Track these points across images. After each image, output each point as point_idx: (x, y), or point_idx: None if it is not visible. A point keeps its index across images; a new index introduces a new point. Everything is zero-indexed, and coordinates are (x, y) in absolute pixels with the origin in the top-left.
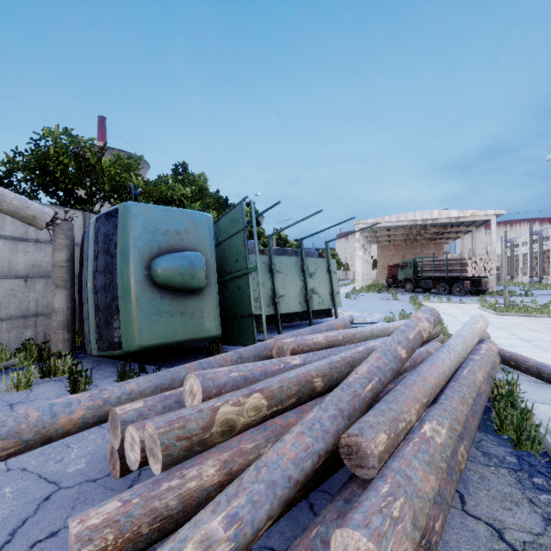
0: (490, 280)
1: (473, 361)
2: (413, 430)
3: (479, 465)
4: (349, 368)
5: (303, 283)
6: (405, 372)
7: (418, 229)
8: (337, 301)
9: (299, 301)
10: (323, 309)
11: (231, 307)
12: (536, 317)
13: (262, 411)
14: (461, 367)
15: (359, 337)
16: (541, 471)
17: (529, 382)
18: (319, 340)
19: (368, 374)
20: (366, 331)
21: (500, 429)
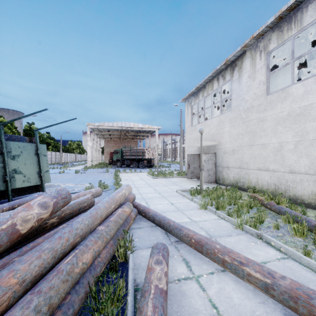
0: (155, 160)
1: (93, 234)
2: None
3: None
4: None
5: (2, 165)
6: None
7: (125, 132)
8: (46, 178)
9: None
10: (31, 186)
11: None
12: (168, 178)
13: None
14: (75, 248)
15: None
16: None
17: (148, 228)
18: None
19: None
20: None
21: (97, 310)
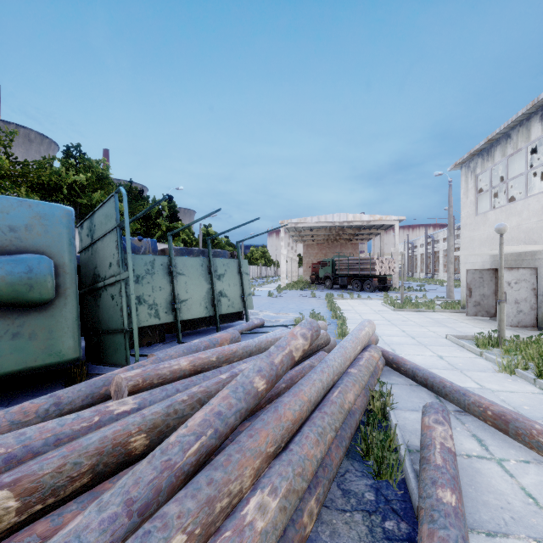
0: (394, 277)
1: (348, 376)
2: (236, 510)
3: (334, 512)
4: (199, 408)
5: (210, 286)
6: (278, 397)
7: (337, 230)
8: (249, 303)
9: (204, 306)
10: (234, 312)
11: (105, 320)
12: (424, 312)
13: (3, 521)
14: (335, 385)
15: (240, 353)
16: (395, 508)
17: (405, 386)
18: (181, 366)
19: (198, 428)
20: (251, 345)
21: (366, 454)
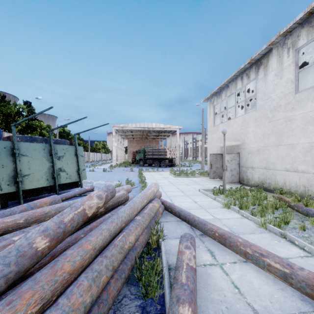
0: (176, 159)
1: (134, 222)
2: None
3: None
4: None
5: (51, 164)
6: None
7: (147, 132)
8: (83, 176)
9: (46, 178)
10: (71, 182)
11: None
12: (190, 177)
13: None
14: (122, 231)
15: (53, 213)
16: None
17: (175, 222)
18: None
19: None
20: (65, 205)
21: (140, 279)
